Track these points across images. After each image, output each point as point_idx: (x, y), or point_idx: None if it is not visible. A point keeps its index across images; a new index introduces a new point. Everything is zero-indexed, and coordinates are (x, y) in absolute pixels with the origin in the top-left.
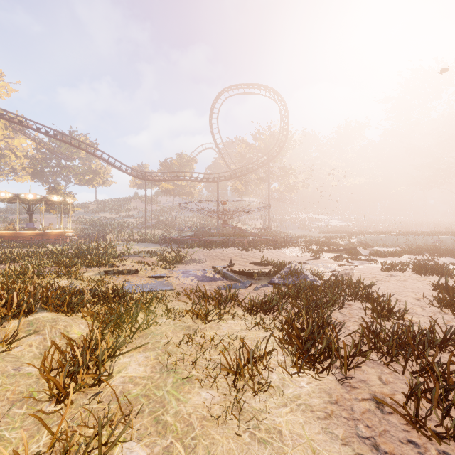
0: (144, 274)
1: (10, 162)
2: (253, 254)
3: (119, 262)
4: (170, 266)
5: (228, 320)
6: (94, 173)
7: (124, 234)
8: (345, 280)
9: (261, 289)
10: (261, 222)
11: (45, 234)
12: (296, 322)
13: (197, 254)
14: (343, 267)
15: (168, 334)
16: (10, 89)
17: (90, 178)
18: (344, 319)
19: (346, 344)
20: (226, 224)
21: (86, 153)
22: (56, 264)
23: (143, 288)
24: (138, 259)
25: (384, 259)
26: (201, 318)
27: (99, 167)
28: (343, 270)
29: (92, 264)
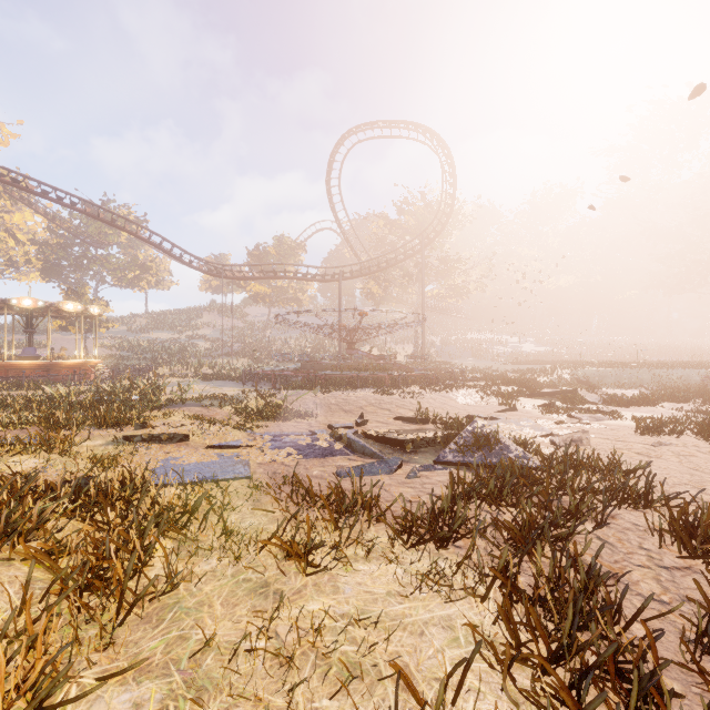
0: (201, 440)
1: (7, 250)
2: (400, 402)
3: (160, 418)
4: (253, 425)
5: (357, 564)
6: (143, 267)
7: (188, 365)
8: (585, 458)
9: (421, 476)
10: (410, 346)
11: (52, 367)
12: (517, 575)
13: (304, 402)
14: (563, 426)
15: (215, 609)
16: (7, 134)
17: (136, 275)
18: (616, 559)
19: (665, 658)
20: (353, 349)
21: (129, 237)
22: (41, 423)
23: (192, 473)
24: (198, 412)
25: (629, 411)
26: (296, 560)
27: (151, 258)
28: (568, 434)
29: (107, 421)
